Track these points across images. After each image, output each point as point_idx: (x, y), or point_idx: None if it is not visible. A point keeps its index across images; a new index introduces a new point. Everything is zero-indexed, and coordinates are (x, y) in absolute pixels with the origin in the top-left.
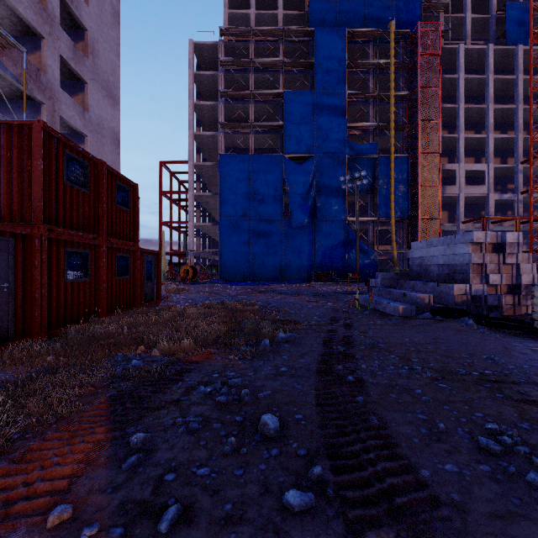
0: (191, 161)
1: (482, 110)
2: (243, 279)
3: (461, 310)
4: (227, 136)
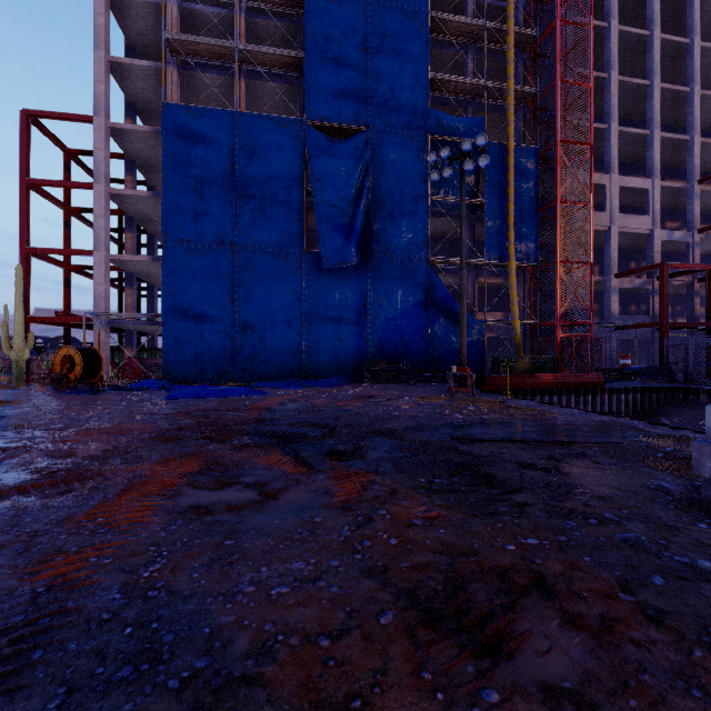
0: (100, 118)
1: (641, 91)
2: (217, 377)
3: None
4: (187, 77)
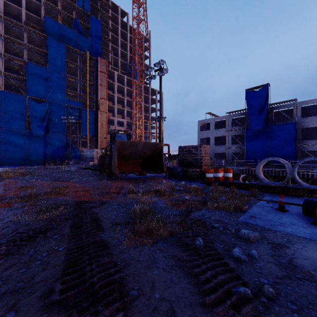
0: None
1: (123, 99)
2: None
3: (89, 168)
4: None
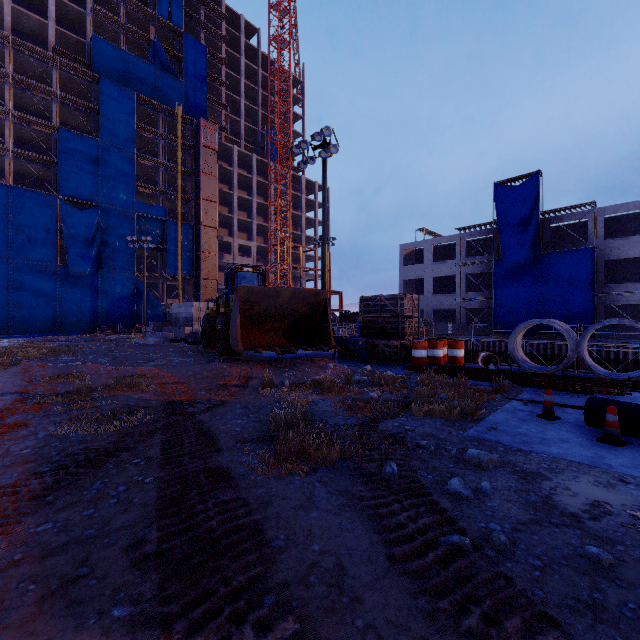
0: None
1: (250, 201)
2: None
3: (183, 339)
4: None
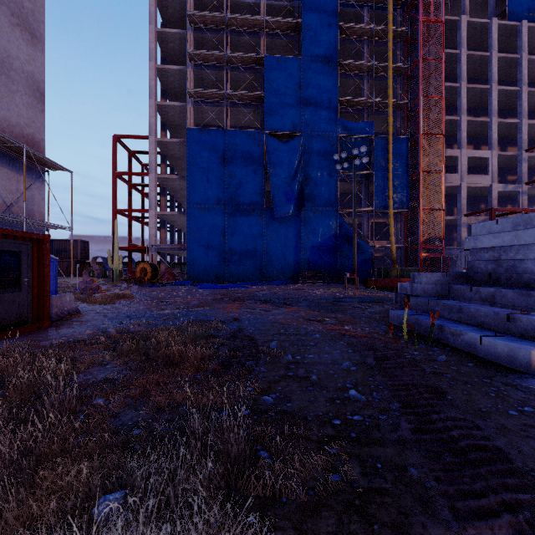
0: (152, 137)
1: (485, 92)
2: (216, 279)
3: None
4: (197, 109)
